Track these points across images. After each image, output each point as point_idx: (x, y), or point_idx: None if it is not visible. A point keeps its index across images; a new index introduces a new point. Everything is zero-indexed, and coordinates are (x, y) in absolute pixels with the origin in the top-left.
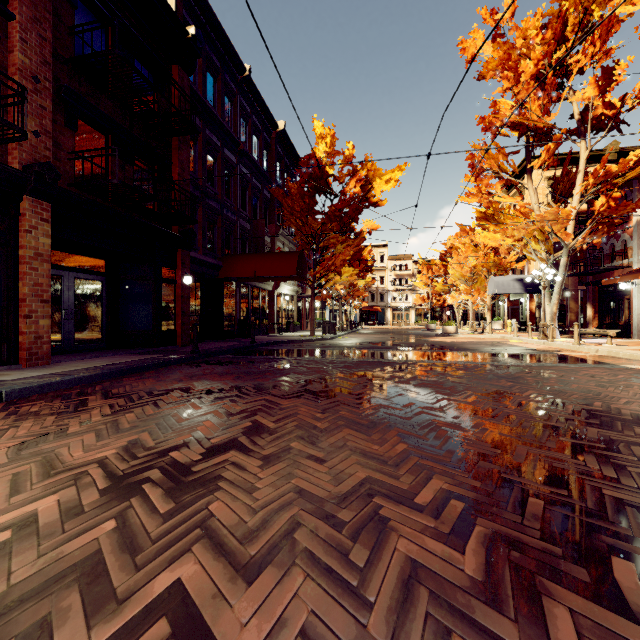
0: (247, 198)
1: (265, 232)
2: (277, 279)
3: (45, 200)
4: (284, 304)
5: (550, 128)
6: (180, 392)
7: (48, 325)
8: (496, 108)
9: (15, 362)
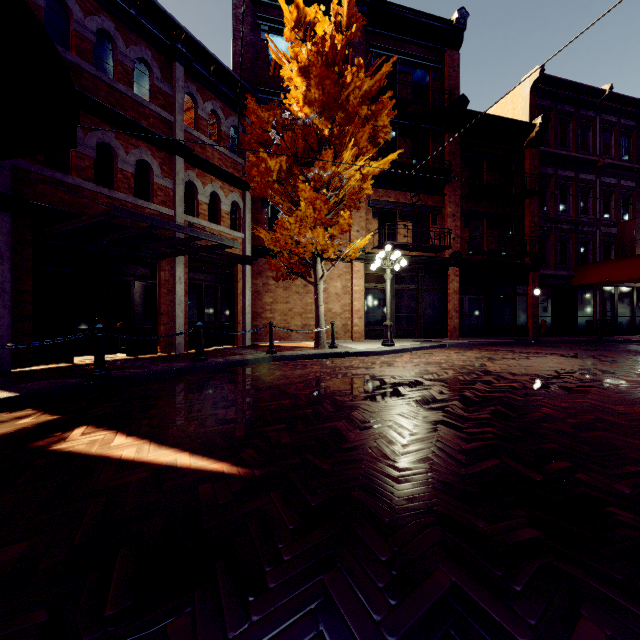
0: (612, 203)
1: None
2: None
3: (457, 267)
4: None
5: None
6: (508, 351)
7: (458, 322)
8: None
9: (446, 337)
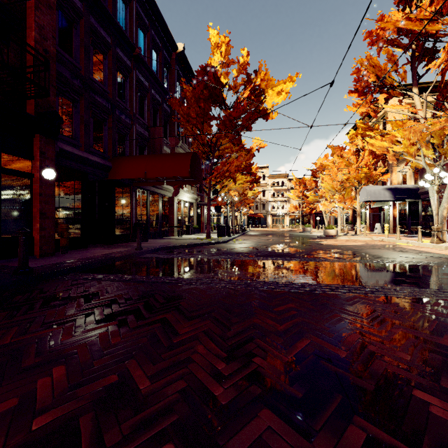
0: (145, 107)
1: (165, 143)
2: (172, 183)
3: None
4: (184, 210)
5: (438, 38)
6: None
7: None
8: (383, 21)
9: None
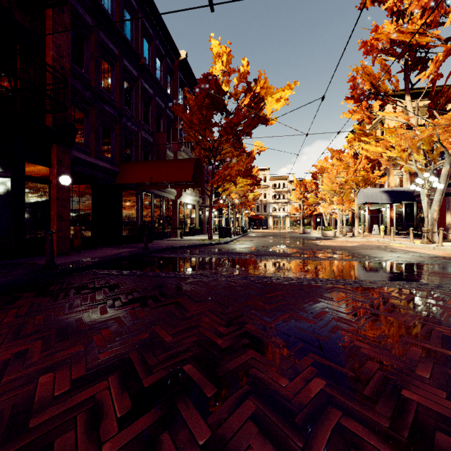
0: (150, 113)
1: (168, 147)
2: (176, 186)
3: None
4: (186, 212)
5: (429, 48)
6: None
7: None
8: (377, 32)
9: None
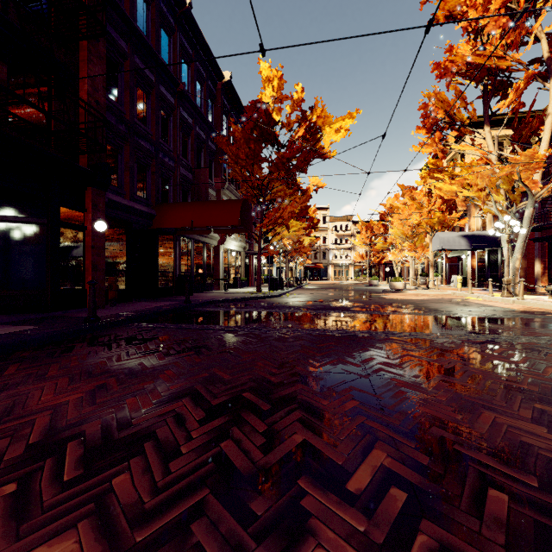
0: (189, 146)
1: (210, 185)
2: (219, 231)
3: None
4: (231, 260)
5: (511, 72)
6: None
7: None
8: (452, 52)
9: None
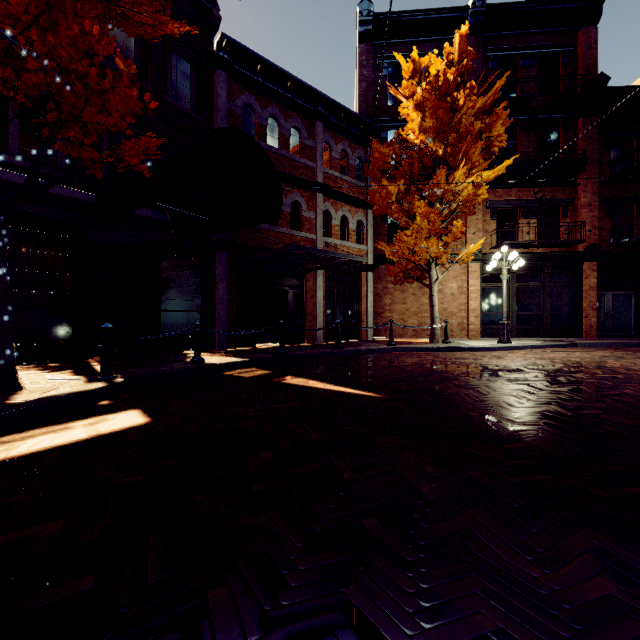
0: None
1: None
2: None
3: (594, 261)
4: None
5: None
6: None
7: (595, 321)
8: None
9: (580, 337)
